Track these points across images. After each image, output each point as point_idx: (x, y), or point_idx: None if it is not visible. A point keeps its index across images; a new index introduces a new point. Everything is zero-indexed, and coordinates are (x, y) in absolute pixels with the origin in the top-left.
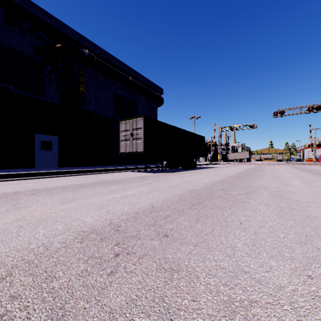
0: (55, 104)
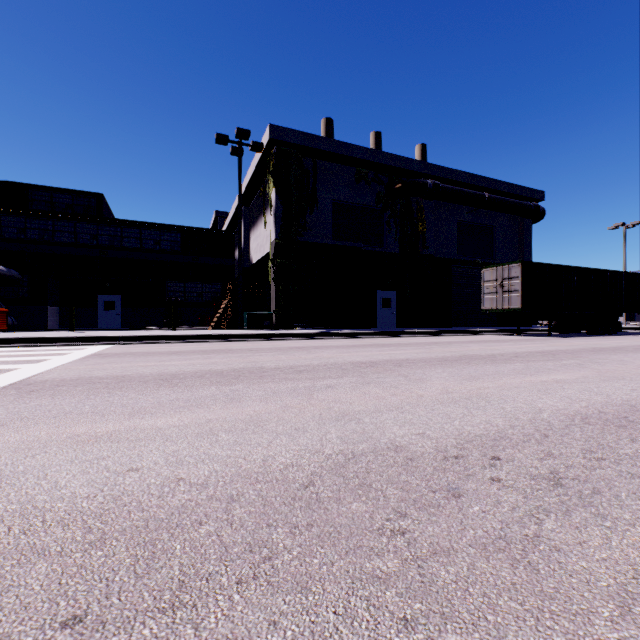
0: (394, 253)
